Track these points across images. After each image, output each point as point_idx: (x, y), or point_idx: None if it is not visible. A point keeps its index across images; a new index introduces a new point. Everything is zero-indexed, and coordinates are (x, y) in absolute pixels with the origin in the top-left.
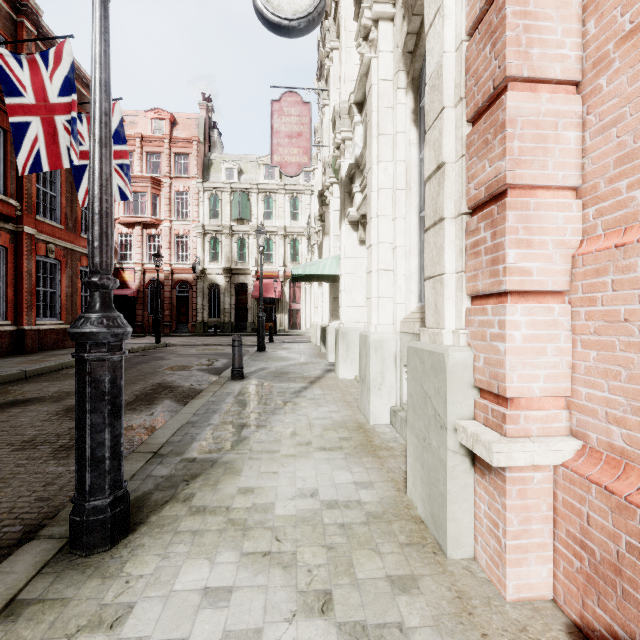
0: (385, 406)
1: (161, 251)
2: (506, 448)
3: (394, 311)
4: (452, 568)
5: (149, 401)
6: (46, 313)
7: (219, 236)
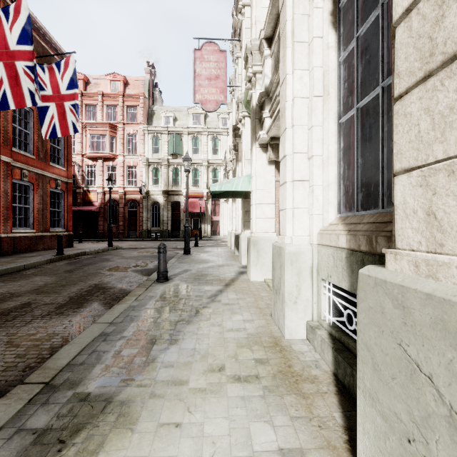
0: (301, 320)
1: (117, 178)
2: None
3: (310, 222)
4: None
5: (79, 304)
6: (21, 224)
7: (159, 167)
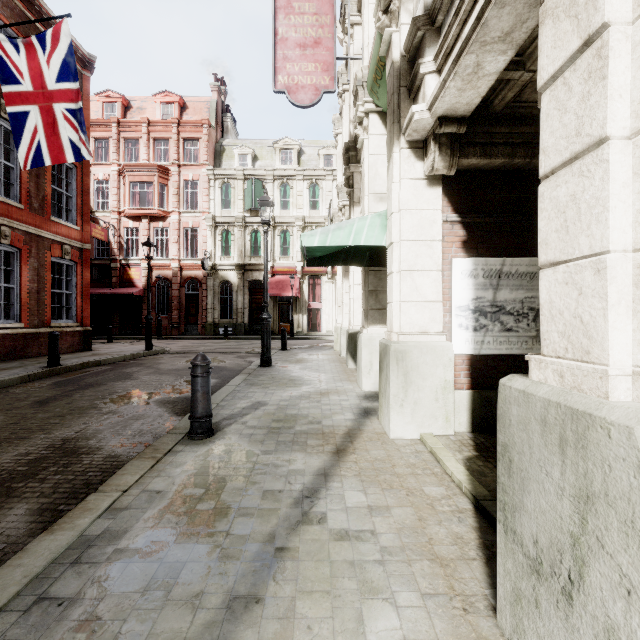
0: None
1: (169, 246)
2: None
3: None
4: None
5: None
6: None
7: (231, 228)
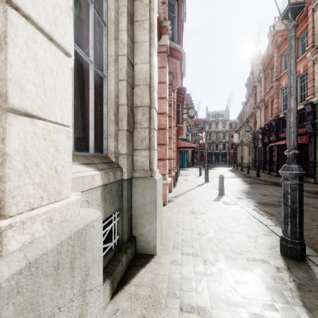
0: None
1: None
2: None
3: None
4: (163, 234)
5: None
6: None
7: None
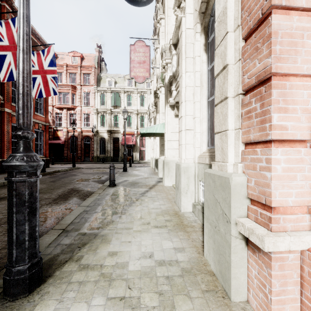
0: (189, 202)
1: (76, 121)
2: (273, 240)
3: (194, 151)
4: (235, 309)
5: (65, 198)
6: None
7: (105, 114)
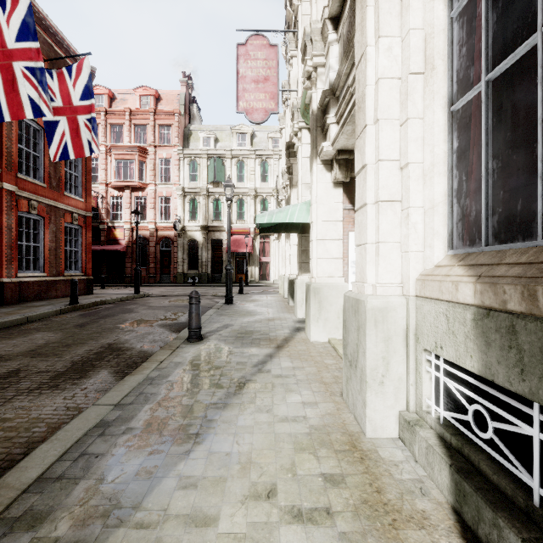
0: (390, 410)
1: (147, 211)
2: None
3: (403, 263)
4: None
5: (82, 372)
6: (29, 266)
7: (197, 197)
